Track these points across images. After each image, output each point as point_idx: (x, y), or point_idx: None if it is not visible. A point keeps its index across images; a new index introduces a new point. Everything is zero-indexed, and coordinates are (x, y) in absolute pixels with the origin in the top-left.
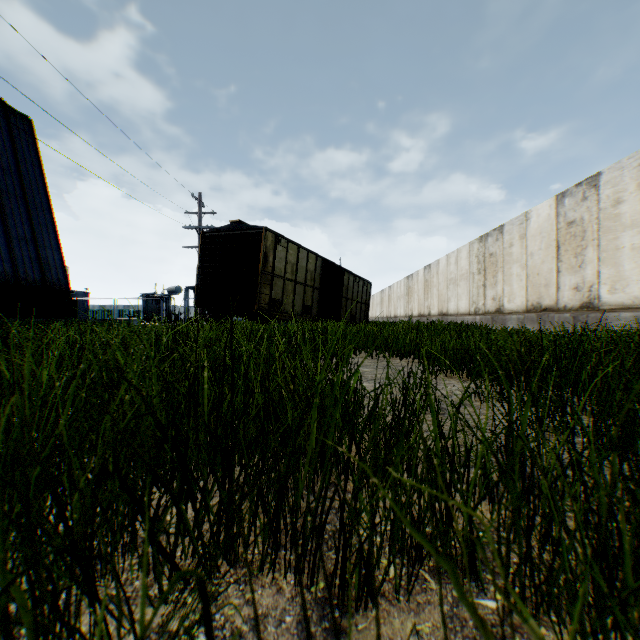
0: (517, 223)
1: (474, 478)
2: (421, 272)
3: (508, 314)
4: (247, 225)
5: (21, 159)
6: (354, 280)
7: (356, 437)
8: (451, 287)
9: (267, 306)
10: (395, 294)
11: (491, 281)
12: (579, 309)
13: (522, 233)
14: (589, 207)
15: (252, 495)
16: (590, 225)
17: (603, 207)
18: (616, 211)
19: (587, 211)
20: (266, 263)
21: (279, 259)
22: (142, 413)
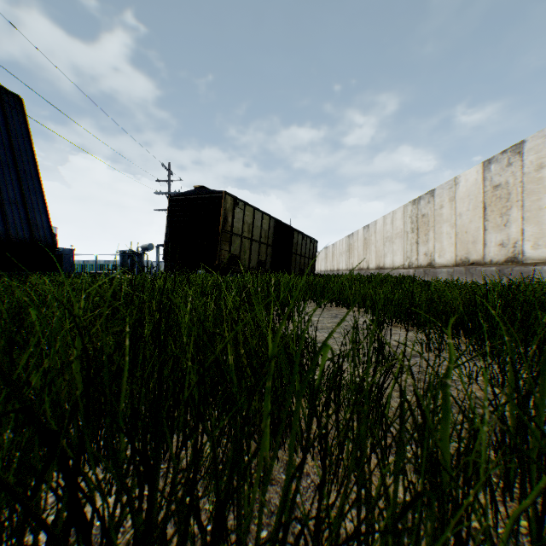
0: (447, 187)
1: (513, 516)
2: (361, 231)
3: (439, 268)
4: (209, 190)
5: (13, 133)
6: (302, 238)
7: (316, 410)
8: (387, 244)
9: (226, 261)
10: (338, 250)
11: (423, 239)
12: (504, 263)
13: (451, 196)
14: (514, 172)
15: (181, 511)
16: (514, 188)
17: (527, 171)
18: (539, 175)
19: (512, 175)
20: (226, 223)
21: (237, 219)
22: (9, 410)
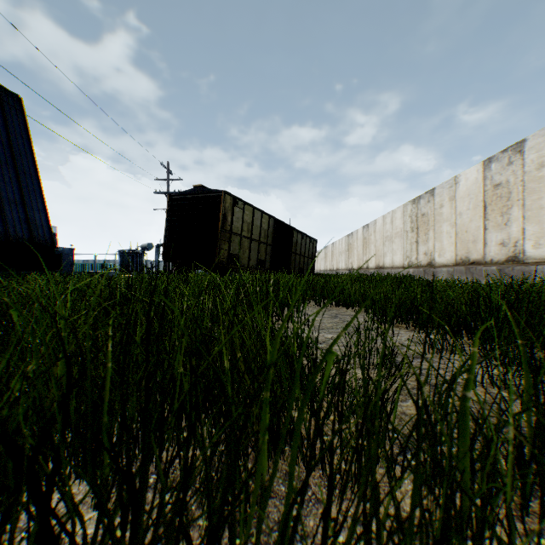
0: (447, 186)
1: None
2: (360, 231)
3: (439, 267)
4: (208, 189)
5: (12, 132)
6: (302, 238)
7: None
8: (387, 243)
9: (226, 260)
10: (337, 250)
11: (423, 238)
12: (505, 262)
13: (451, 195)
14: (514, 171)
15: (170, 534)
16: (515, 187)
17: (528, 170)
18: (540, 174)
19: (512, 174)
20: (225, 222)
21: (236, 219)
22: None
